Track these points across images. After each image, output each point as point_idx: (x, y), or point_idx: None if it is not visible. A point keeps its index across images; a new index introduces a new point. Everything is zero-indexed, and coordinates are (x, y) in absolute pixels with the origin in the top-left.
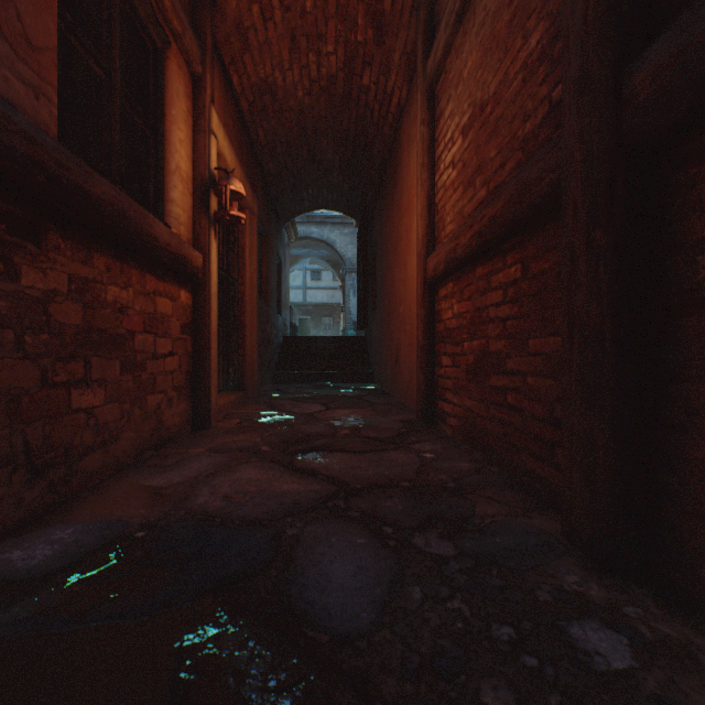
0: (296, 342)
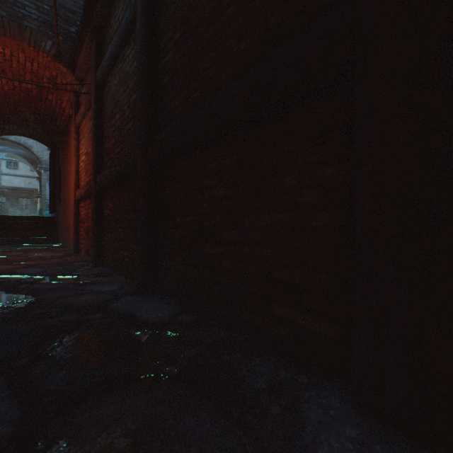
0: None
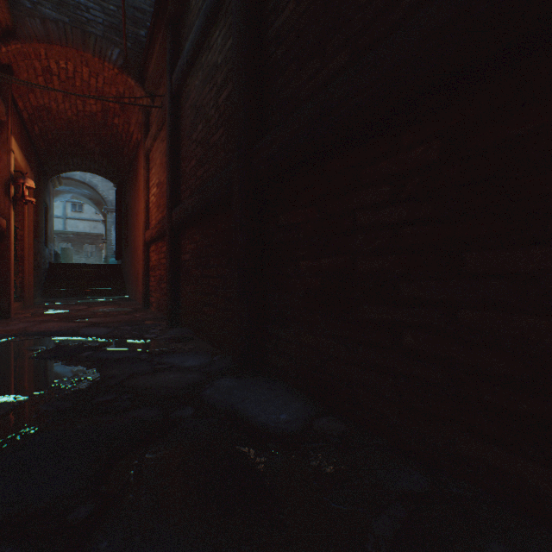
0: (62, 267)
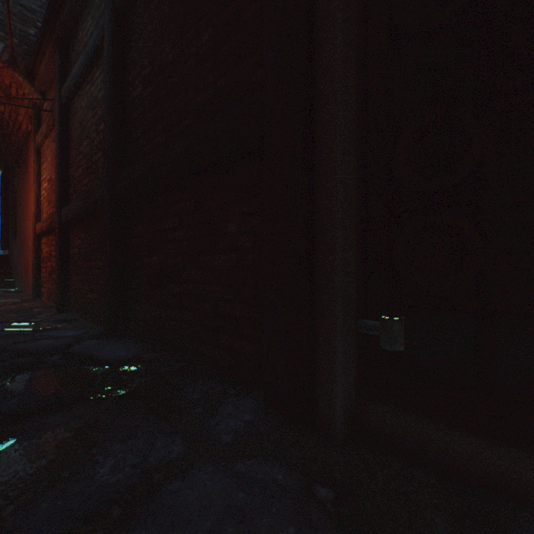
0: None
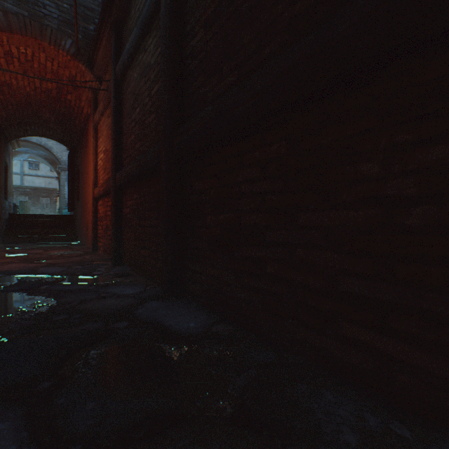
0: (21, 217)
